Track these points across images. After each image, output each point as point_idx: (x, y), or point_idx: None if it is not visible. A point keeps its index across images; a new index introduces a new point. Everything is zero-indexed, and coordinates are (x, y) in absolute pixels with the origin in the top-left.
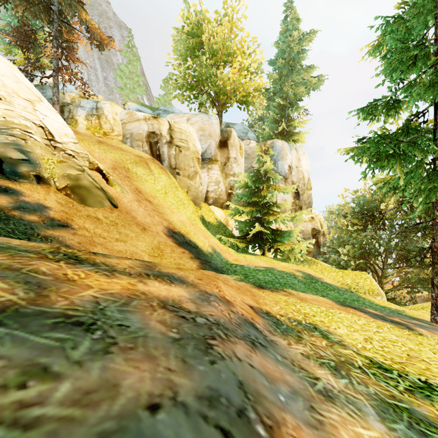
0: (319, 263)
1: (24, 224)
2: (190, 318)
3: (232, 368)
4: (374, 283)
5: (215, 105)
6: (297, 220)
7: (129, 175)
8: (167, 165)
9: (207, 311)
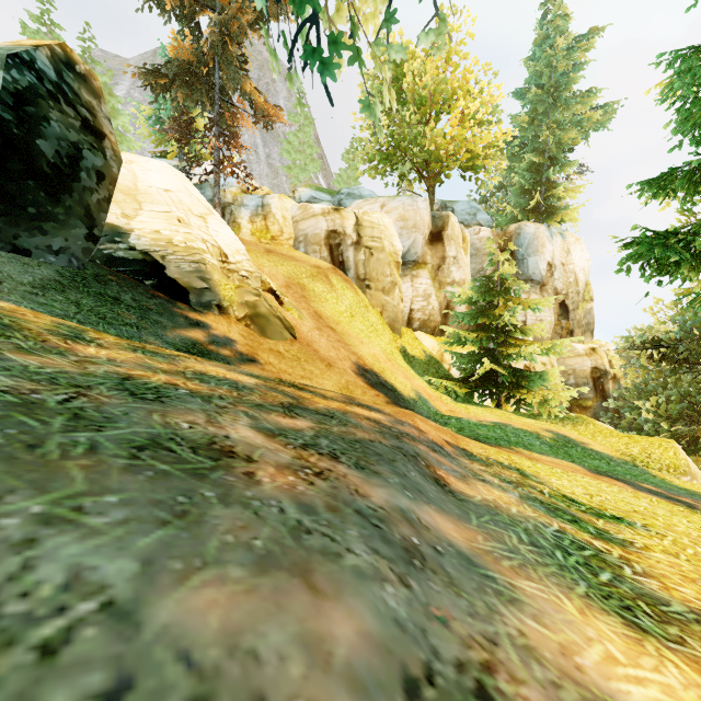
0: (591, 423)
1: (222, 359)
2: (387, 427)
3: (413, 448)
4: (682, 456)
5: (423, 177)
6: (555, 353)
7: (306, 294)
8: (353, 276)
9: (400, 428)
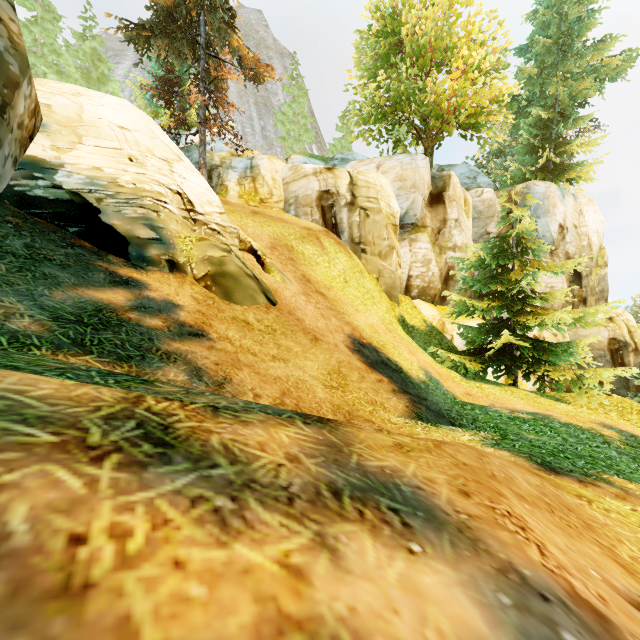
0: None
1: (140, 333)
2: None
3: None
4: None
5: (421, 138)
6: (587, 323)
7: (293, 256)
8: (347, 240)
9: None
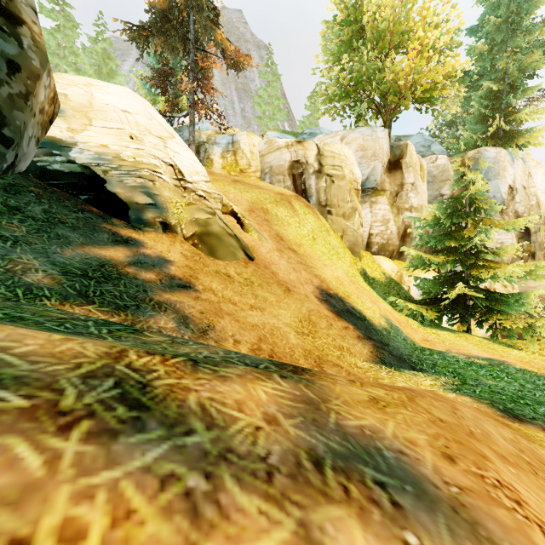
0: None
1: (136, 285)
2: None
3: None
4: None
5: (380, 112)
6: (539, 275)
7: (268, 218)
8: (315, 203)
9: None
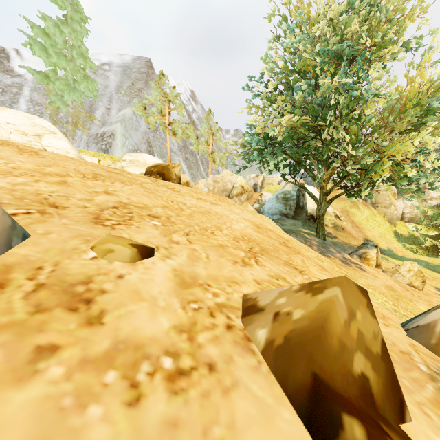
0: None
1: (330, 237)
2: None
3: None
4: None
5: None
6: None
7: (348, 214)
8: (369, 203)
9: None
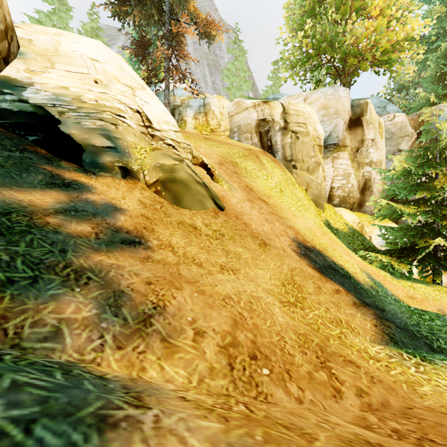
0: None
1: (52, 242)
2: None
3: None
4: None
5: (339, 75)
6: None
7: (237, 170)
8: (280, 158)
9: None
